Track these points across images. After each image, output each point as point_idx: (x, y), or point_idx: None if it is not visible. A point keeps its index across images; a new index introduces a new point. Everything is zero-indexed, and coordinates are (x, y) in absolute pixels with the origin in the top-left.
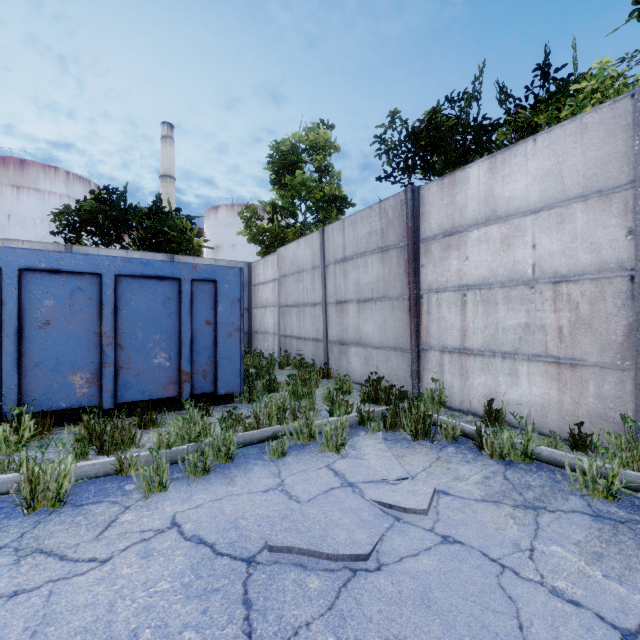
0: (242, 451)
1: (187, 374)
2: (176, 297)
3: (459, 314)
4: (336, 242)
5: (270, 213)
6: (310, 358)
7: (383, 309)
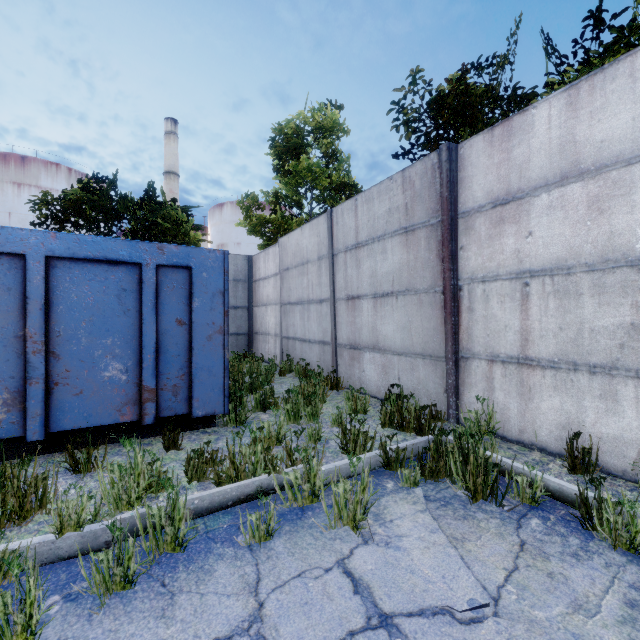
0: (206, 523)
1: (150, 391)
2: (135, 288)
3: (518, 311)
4: (347, 225)
5: (273, 203)
6: (316, 364)
7: (407, 305)
